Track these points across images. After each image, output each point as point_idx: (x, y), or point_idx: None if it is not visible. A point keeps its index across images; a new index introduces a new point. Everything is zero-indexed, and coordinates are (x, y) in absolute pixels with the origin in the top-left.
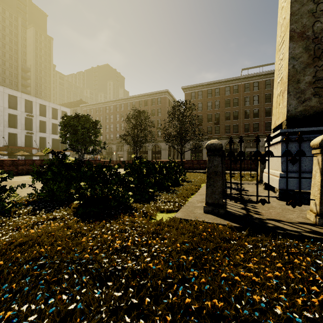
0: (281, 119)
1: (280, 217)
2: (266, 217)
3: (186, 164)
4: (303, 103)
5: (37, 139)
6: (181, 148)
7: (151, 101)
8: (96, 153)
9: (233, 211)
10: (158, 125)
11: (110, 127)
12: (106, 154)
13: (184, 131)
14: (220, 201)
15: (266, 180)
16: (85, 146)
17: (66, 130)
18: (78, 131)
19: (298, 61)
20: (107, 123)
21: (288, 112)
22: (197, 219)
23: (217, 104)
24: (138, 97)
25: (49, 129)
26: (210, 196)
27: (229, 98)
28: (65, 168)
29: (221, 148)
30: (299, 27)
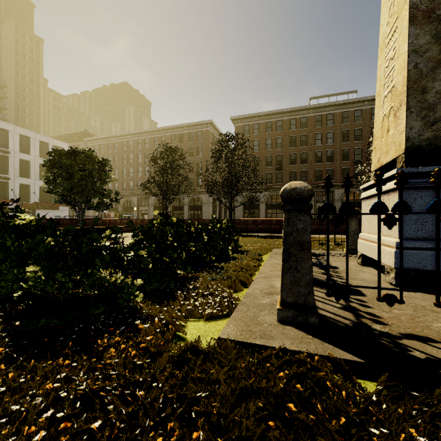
0: (394, 154)
1: (422, 328)
2: (397, 329)
3: (238, 225)
4: (432, 126)
5: (16, 187)
6: (231, 202)
7: (188, 136)
8: (103, 208)
9: (332, 316)
10: (198, 170)
11: (129, 171)
12: (123, 210)
13: (235, 178)
14: (309, 299)
15: (365, 251)
16: (86, 197)
17: (55, 173)
18: (74, 175)
19: (423, 57)
20: (125, 165)
21: (409, 141)
22: (270, 347)
23: (279, 143)
24: (169, 130)
25: (36, 173)
26: (290, 289)
27: (295, 134)
28: (16, 234)
29: (312, 196)
30: (425, 2)
